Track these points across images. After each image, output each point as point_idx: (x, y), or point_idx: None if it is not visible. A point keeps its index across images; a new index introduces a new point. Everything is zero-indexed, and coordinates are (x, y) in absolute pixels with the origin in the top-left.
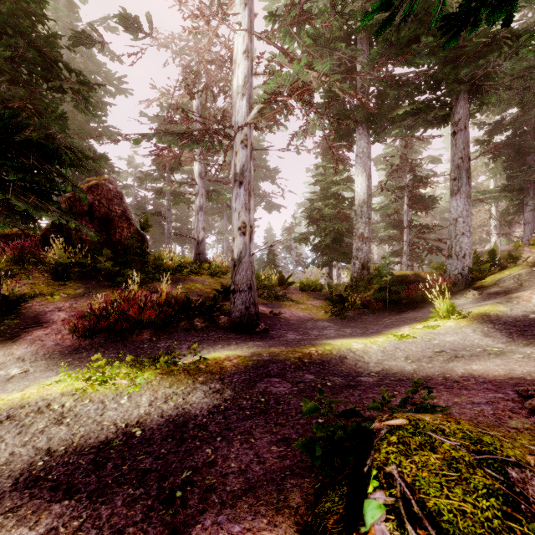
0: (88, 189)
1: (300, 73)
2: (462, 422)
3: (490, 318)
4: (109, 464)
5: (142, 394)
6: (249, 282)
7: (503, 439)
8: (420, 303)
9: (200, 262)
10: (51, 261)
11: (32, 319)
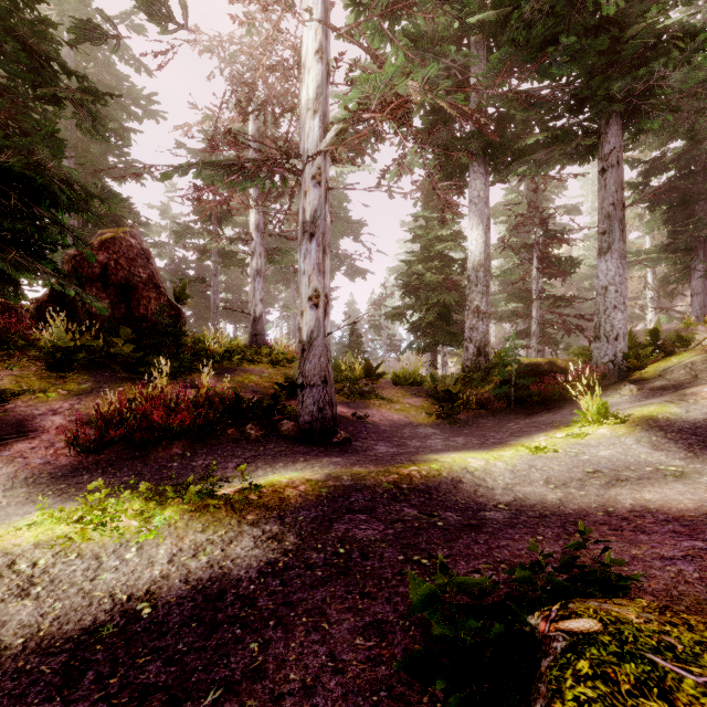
0: (100, 244)
1: (395, 78)
2: (692, 622)
3: (658, 422)
4: (88, 674)
5: (160, 543)
6: (323, 374)
7: None
8: (558, 401)
9: (257, 345)
10: (48, 344)
11: (13, 427)
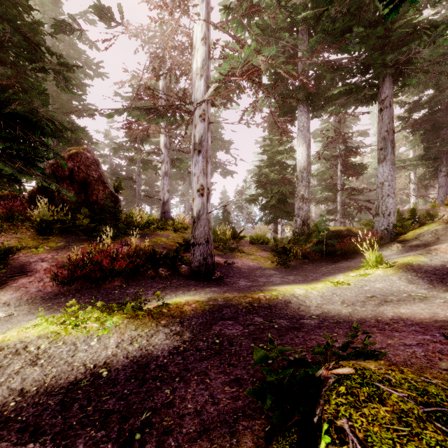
0: (69, 157)
1: (250, 56)
2: (405, 370)
3: (413, 267)
4: (75, 405)
5: (110, 336)
6: (206, 237)
7: (445, 387)
8: (352, 254)
9: (165, 219)
10: (37, 218)
11: (18, 269)
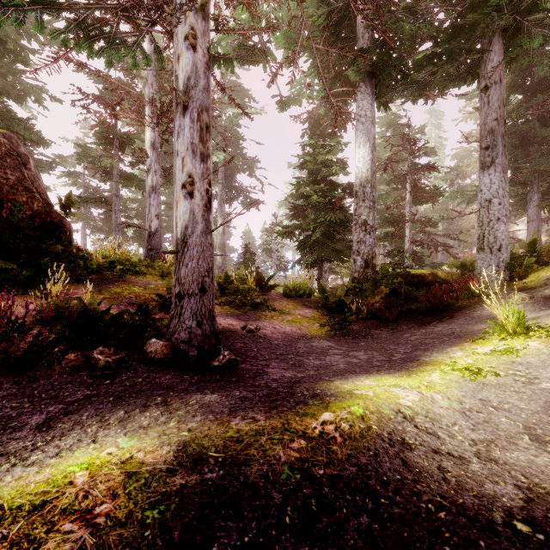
0: None
1: None
2: None
3: None
4: None
5: None
6: (203, 280)
7: None
8: (446, 310)
9: (152, 259)
10: None
11: None
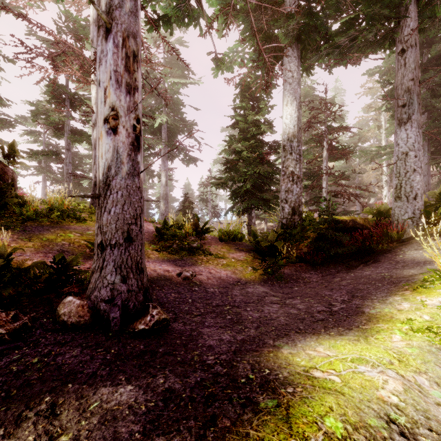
0: None
1: None
2: None
3: None
4: None
5: None
6: (128, 228)
7: None
8: (368, 254)
9: None
10: None
11: None
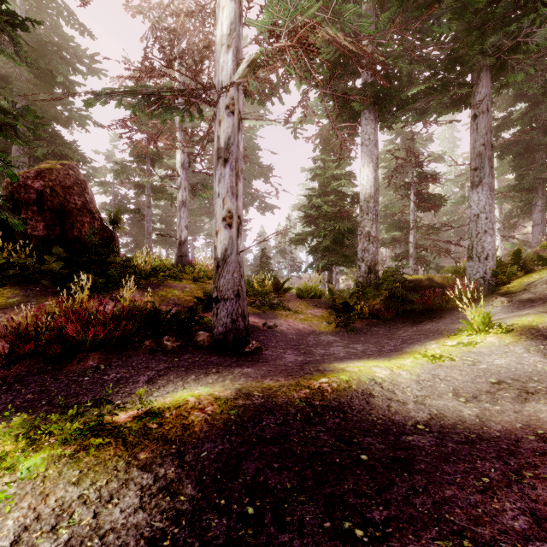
0: (37, 173)
1: (305, 1)
2: None
3: (540, 332)
4: None
5: (13, 506)
6: (236, 288)
7: None
8: (438, 311)
9: (182, 265)
10: None
11: None
